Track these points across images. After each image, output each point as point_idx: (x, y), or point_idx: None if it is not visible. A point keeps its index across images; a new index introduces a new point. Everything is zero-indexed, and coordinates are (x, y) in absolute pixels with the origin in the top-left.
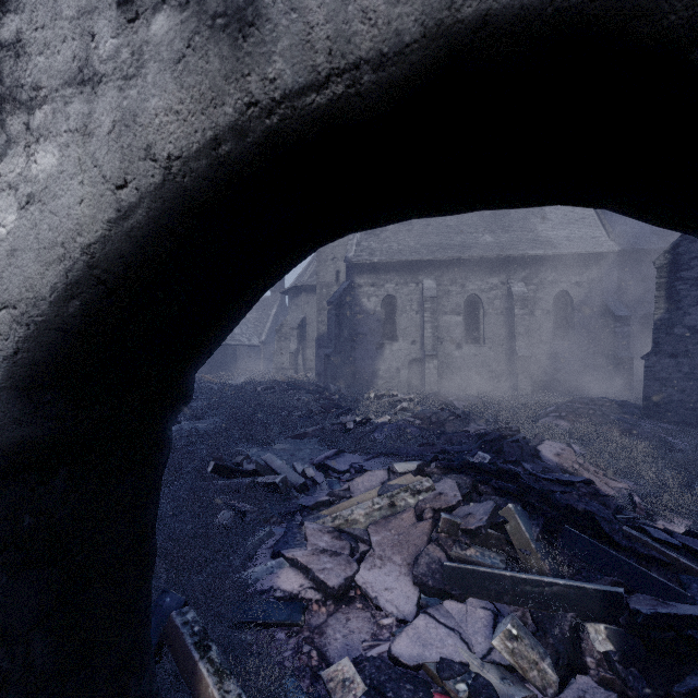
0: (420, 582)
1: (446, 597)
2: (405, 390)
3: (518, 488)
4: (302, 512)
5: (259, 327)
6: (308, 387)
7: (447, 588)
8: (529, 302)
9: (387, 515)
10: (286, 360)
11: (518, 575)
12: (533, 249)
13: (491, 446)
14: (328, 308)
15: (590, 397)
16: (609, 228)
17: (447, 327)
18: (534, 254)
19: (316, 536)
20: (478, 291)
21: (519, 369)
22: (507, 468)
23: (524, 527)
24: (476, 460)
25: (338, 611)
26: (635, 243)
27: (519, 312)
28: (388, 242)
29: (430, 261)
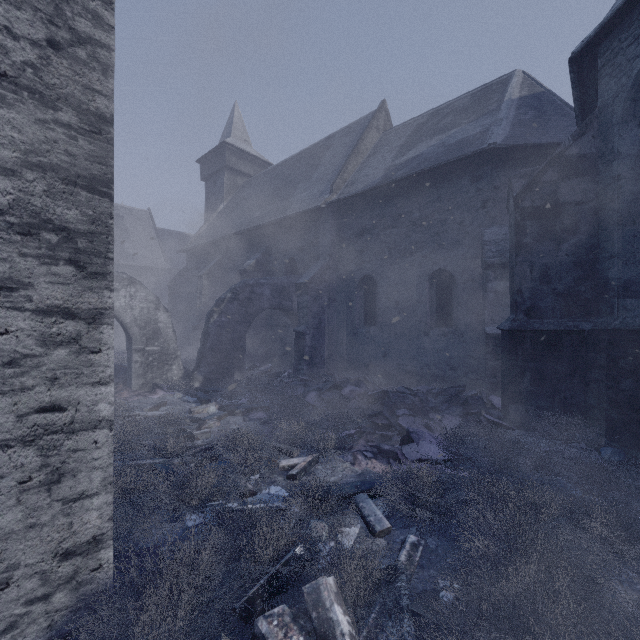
0: None
1: None
2: None
3: None
4: None
5: None
6: None
7: None
8: None
9: None
10: None
11: None
12: (121, 259)
13: None
14: None
15: None
16: (165, 255)
17: None
18: (121, 263)
19: None
20: None
21: None
22: None
23: None
24: None
25: None
26: (177, 265)
27: None
28: None
29: None
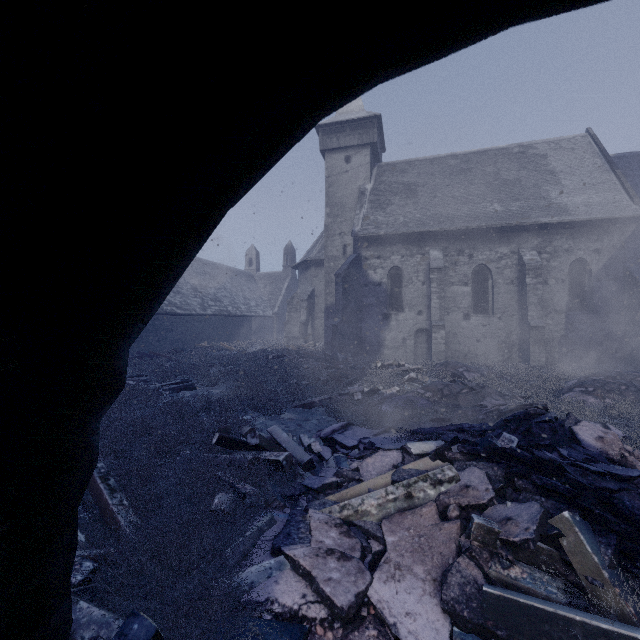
0: (451, 611)
1: (488, 635)
2: (411, 360)
3: (565, 484)
4: (307, 495)
5: (272, 300)
6: (316, 356)
7: (489, 624)
8: (542, 271)
9: (403, 507)
10: (296, 330)
11: (594, 623)
12: (547, 216)
13: (517, 426)
14: (336, 280)
15: (617, 371)
16: (632, 191)
17: (454, 298)
18: (548, 221)
19: (322, 530)
20: (486, 261)
21: (532, 339)
22: (547, 458)
23: (589, 546)
24: (501, 443)
25: (348, 638)
26: None
27: (532, 281)
28: (394, 215)
29: (436, 232)
